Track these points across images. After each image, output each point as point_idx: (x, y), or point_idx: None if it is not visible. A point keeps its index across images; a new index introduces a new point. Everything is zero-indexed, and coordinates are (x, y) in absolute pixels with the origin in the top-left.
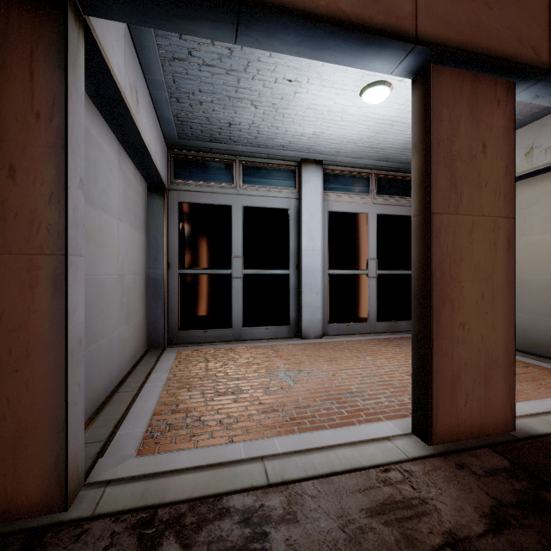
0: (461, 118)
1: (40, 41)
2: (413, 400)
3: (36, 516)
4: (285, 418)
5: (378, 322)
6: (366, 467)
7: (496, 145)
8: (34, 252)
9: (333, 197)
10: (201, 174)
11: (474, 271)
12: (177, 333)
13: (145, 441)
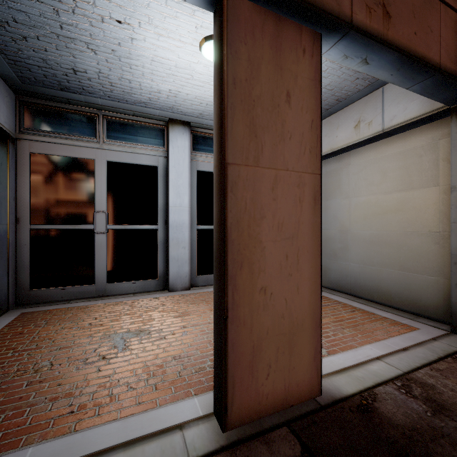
0: (263, 60)
1: None
2: (214, 376)
3: None
4: (72, 408)
5: None
6: None
7: (301, 96)
8: None
9: (202, 158)
10: (58, 125)
11: (278, 230)
12: (28, 292)
13: None
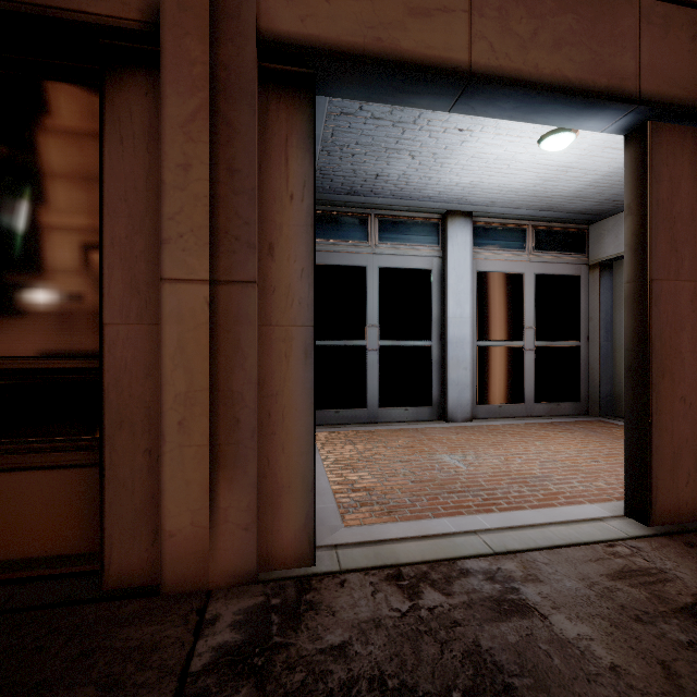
0: (682, 177)
1: (293, 128)
2: (626, 480)
3: (290, 569)
4: (477, 499)
5: (536, 403)
6: (588, 543)
7: None
8: (288, 324)
9: (483, 255)
10: (333, 231)
11: (696, 341)
12: None
13: (343, 514)
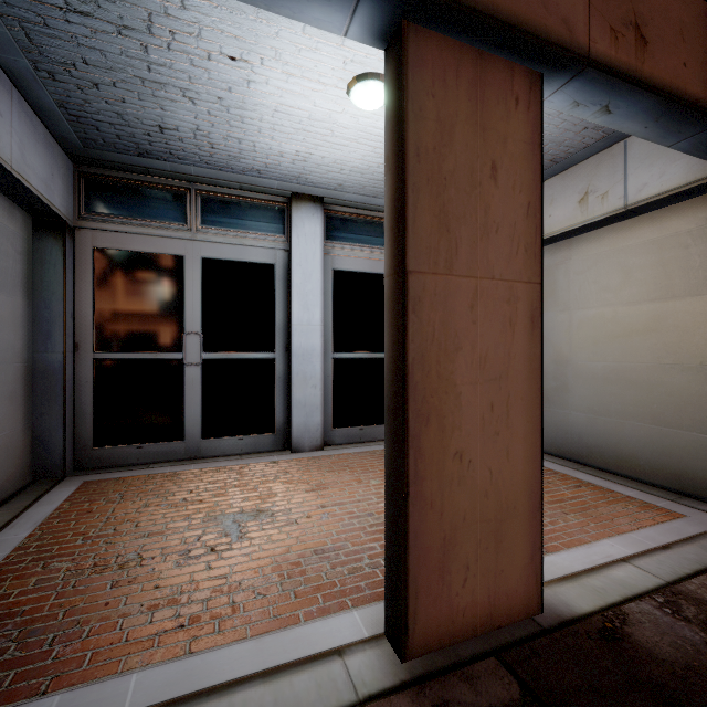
0: (458, 118)
1: None
2: (385, 581)
3: None
4: (181, 620)
5: None
6: None
7: (513, 169)
8: None
9: (340, 250)
10: (133, 206)
11: (479, 367)
12: (91, 452)
13: None
